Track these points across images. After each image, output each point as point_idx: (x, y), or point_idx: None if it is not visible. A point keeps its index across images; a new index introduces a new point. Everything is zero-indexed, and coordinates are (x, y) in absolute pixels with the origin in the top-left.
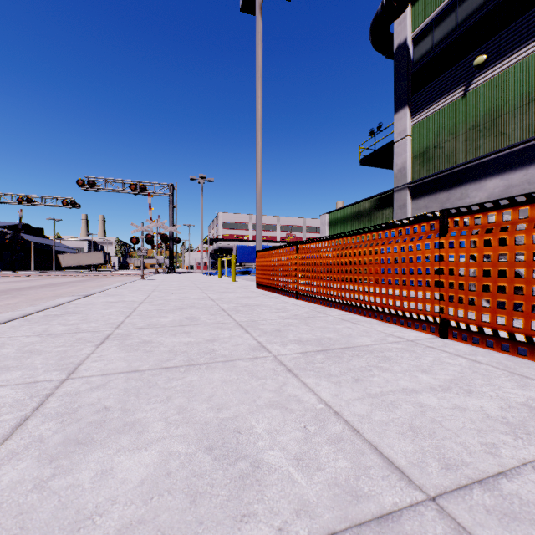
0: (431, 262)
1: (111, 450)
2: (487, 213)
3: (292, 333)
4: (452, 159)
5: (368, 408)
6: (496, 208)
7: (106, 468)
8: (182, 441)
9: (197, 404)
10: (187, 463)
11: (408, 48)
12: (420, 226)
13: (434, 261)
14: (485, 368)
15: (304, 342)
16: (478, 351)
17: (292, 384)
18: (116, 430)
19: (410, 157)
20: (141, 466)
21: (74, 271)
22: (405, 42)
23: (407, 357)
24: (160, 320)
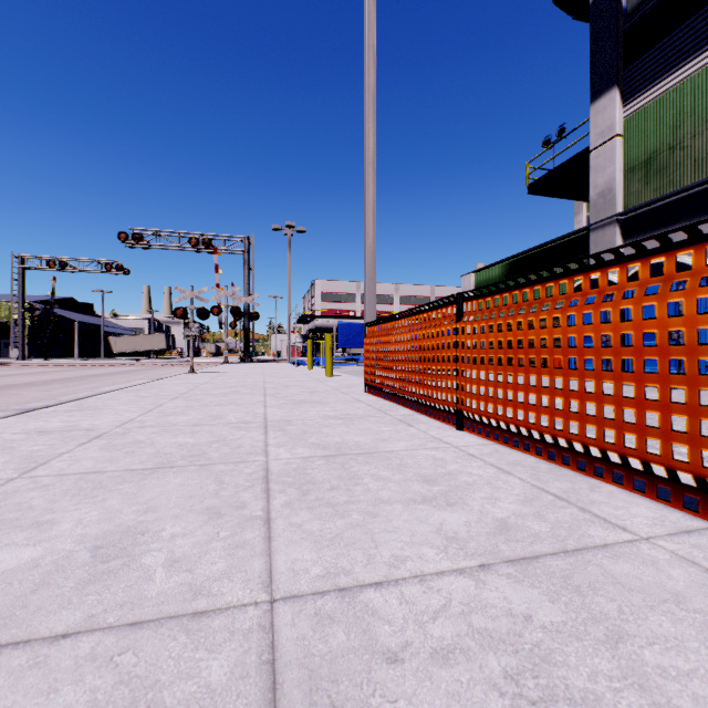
0: None
1: None
2: None
3: None
4: (707, 164)
5: None
6: None
7: None
8: None
9: None
10: None
11: None
12: None
13: None
14: None
15: None
16: None
17: None
18: None
19: (622, 171)
20: None
21: (127, 358)
22: None
23: None
24: None
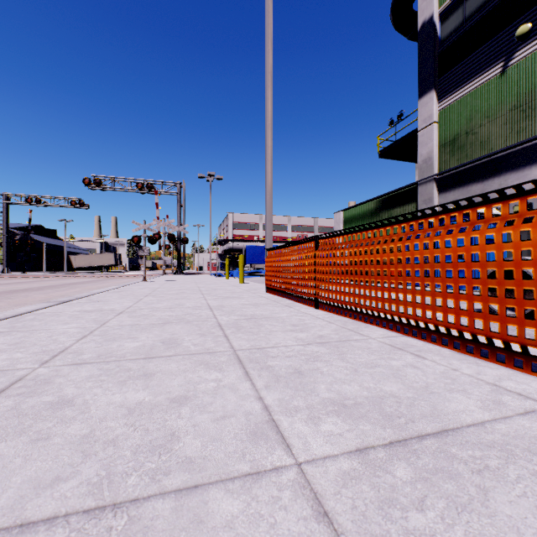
0: None
1: None
2: None
3: (324, 382)
4: (488, 145)
5: None
6: None
7: None
8: None
9: None
10: None
11: (434, 25)
12: None
13: None
14: None
15: (351, 409)
16: None
17: None
18: None
19: (437, 146)
20: None
21: (85, 272)
22: (430, 18)
23: None
24: (123, 345)
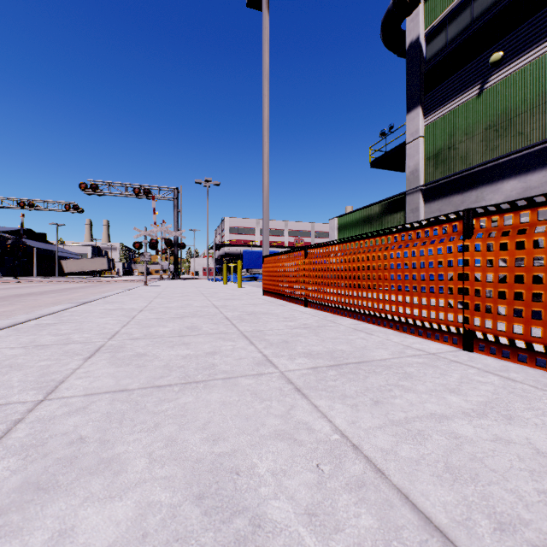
0: (454, 266)
1: (77, 500)
2: (520, 212)
3: (301, 345)
4: (467, 160)
5: (392, 440)
6: (530, 206)
7: (66, 527)
8: (166, 486)
9: (190, 433)
10: (170, 520)
11: (420, 46)
12: (441, 227)
13: (457, 265)
14: (521, 387)
15: (314, 355)
16: (510, 366)
17: (302, 407)
18: (88, 470)
19: (423, 159)
20: (111, 524)
21: (78, 277)
22: (417, 39)
23: (431, 373)
24: (159, 330)
